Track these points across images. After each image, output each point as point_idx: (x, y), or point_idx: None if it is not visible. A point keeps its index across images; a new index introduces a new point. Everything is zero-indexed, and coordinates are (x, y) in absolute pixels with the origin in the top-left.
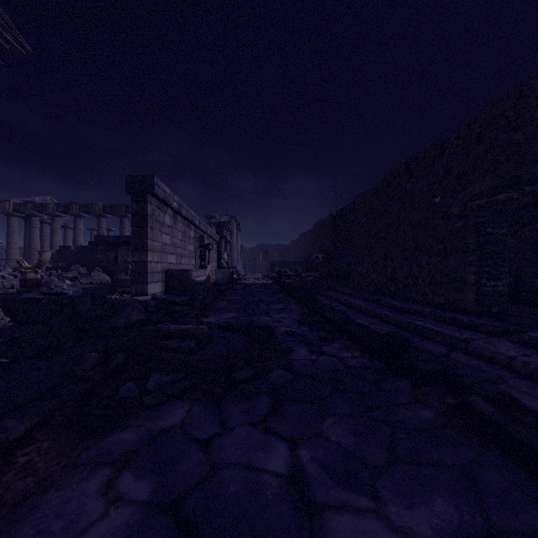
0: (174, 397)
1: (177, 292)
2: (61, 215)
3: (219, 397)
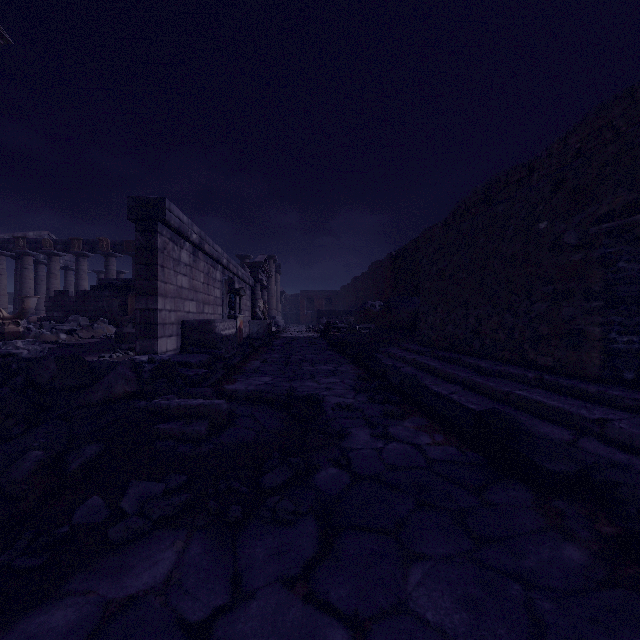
0: (163, 522)
1: (196, 350)
2: (60, 254)
3: (236, 521)
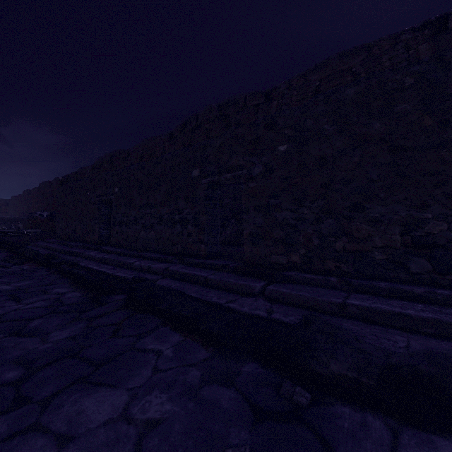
0: None
1: None
2: None
3: None
